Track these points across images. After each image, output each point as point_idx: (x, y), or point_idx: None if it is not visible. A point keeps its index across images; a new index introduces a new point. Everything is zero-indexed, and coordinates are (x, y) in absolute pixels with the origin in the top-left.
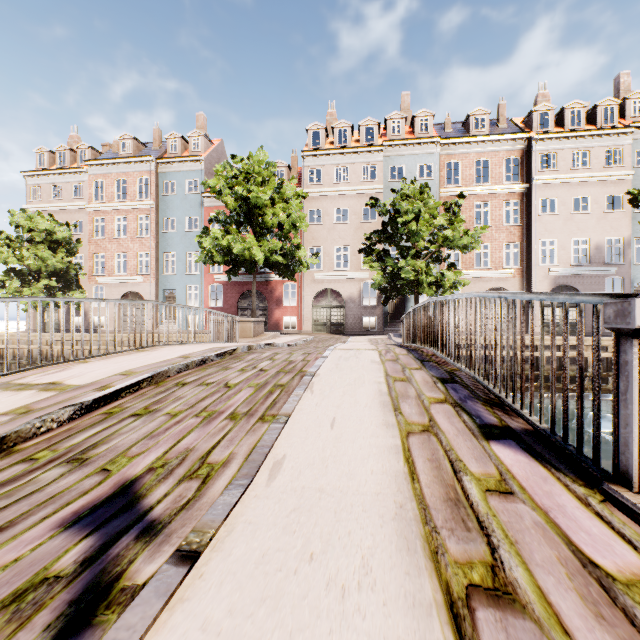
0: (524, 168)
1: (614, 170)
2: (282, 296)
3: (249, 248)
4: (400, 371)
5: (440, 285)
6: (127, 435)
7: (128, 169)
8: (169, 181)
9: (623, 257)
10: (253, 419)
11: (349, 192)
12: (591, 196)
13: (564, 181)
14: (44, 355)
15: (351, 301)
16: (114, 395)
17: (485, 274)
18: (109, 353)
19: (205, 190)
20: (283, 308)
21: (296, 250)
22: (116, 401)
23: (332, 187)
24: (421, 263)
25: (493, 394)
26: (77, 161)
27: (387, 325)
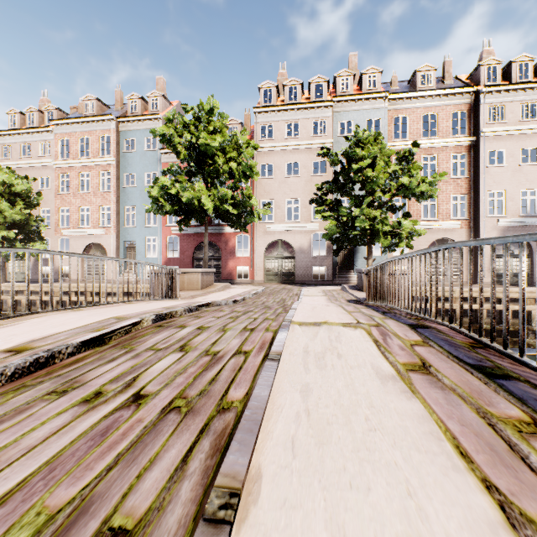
0: (471, 121)
1: None
2: (235, 247)
3: (198, 197)
4: (508, 453)
5: (395, 235)
6: None
7: (91, 128)
8: (129, 139)
9: None
10: None
11: (299, 147)
12: None
13: (512, 133)
14: None
15: (301, 252)
16: None
17: (432, 225)
18: None
19: (163, 147)
20: (236, 258)
21: (247, 200)
22: None
23: (283, 142)
24: (376, 212)
25: None
26: (45, 121)
27: (336, 275)
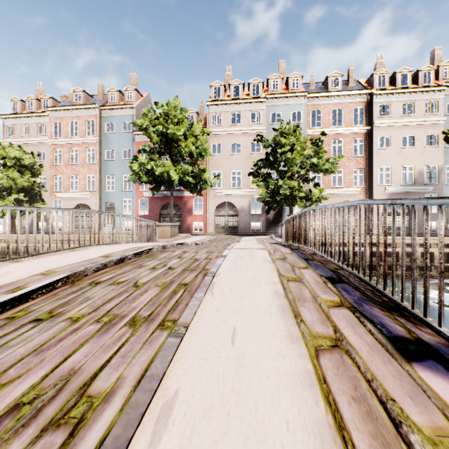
0: (367, 115)
1: (431, 117)
2: (192, 207)
3: (167, 171)
4: (290, 270)
5: (308, 199)
6: (14, 349)
7: (79, 114)
8: (109, 123)
9: (438, 179)
10: (153, 325)
11: (241, 131)
12: (415, 135)
13: (396, 124)
14: (14, 251)
15: (243, 211)
16: (23, 297)
17: (339, 191)
18: (44, 253)
19: (136, 129)
20: (193, 216)
21: (202, 173)
22: (25, 303)
23: (229, 128)
24: (295, 183)
25: (385, 296)
26: (41, 108)
27: (269, 228)
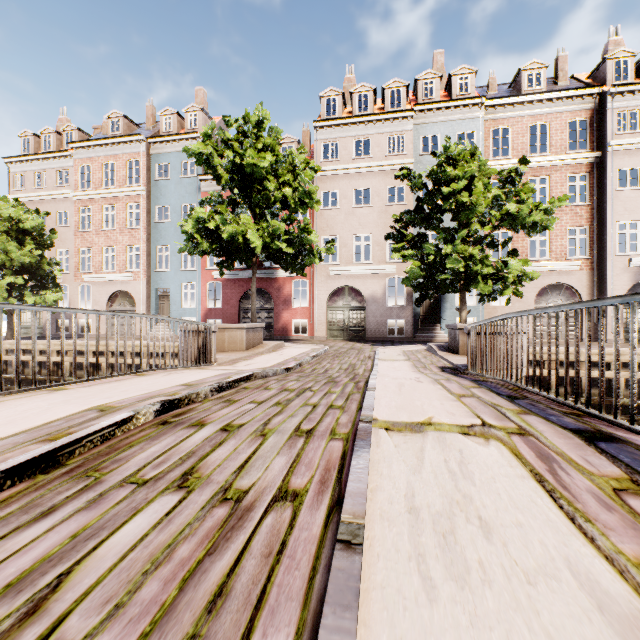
0: (594, 132)
1: None
2: (291, 295)
3: (243, 232)
4: None
5: (497, 279)
6: None
7: (117, 151)
8: (162, 164)
9: None
10: None
11: (371, 169)
12: None
13: None
14: (4, 367)
15: (374, 301)
16: None
17: (543, 267)
18: None
19: (202, 173)
20: (292, 309)
21: (305, 236)
22: None
23: (350, 164)
24: (474, 249)
25: None
26: (63, 145)
27: (418, 330)
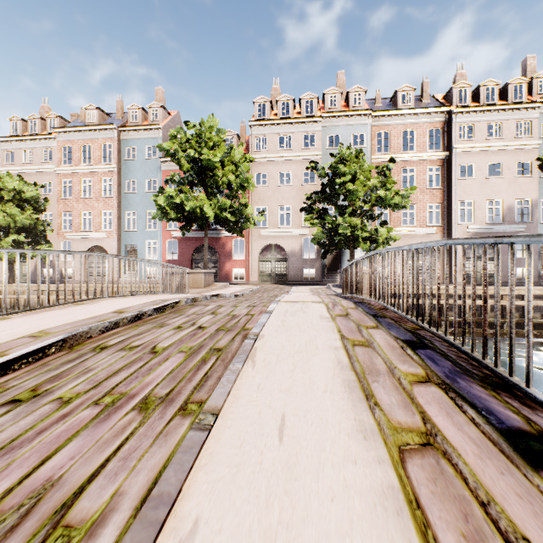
0: (445, 138)
1: (523, 140)
2: (232, 250)
3: (200, 206)
4: (356, 331)
5: (373, 240)
6: None
7: (93, 136)
8: (130, 147)
9: (531, 216)
10: (171, 409)
11: (291, 158)
12: (503, 163)
13: (480, 149)
14: (12, 304)
15: (293, 255)
16: None
17: (411, 231)
18: (40, 307)
19: (163, 155)
20: (233, 261)
21: (244, 208)
22: (3, 376)
23: (276, 153)
24: (357, 220)
25: (486, 368)
26: (47, 129)
27: (325, 276)
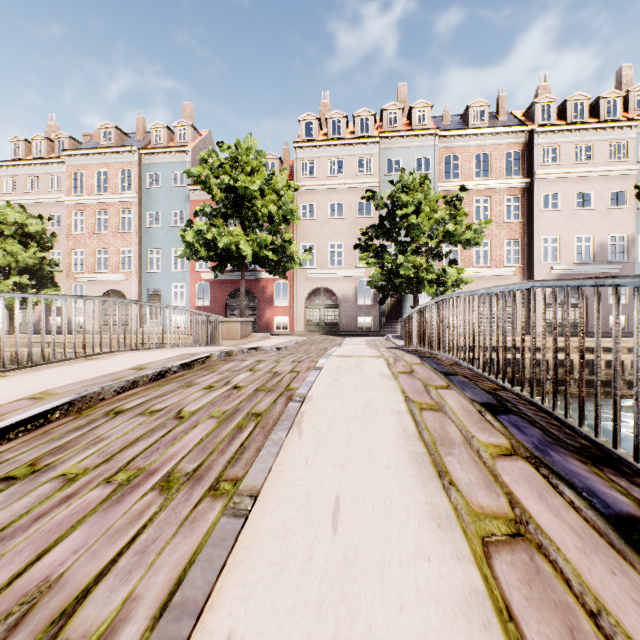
0: (525, 162)
1: (618, 165)
2: (273, 295)
3: (236, 242)
4: (423, 391)
5: (441, 283)
6: None
7: (109, 160)
8: (153, 173)
9: (627, 255)
10: (199, 489)
11: (344, 186)
12: (594, 191)
13: (567, 176)
14: (13, 358)
15: (346, 300)
16: None
17: (485, 272)
18: (44, 363)
19: (192, 183)
20: (274, 307)
21: (287, 245)
22: None
23: (326, 180)
24: (421, 259)
25: (583, 437)
26: (55, 151)
27: (383, 325)
